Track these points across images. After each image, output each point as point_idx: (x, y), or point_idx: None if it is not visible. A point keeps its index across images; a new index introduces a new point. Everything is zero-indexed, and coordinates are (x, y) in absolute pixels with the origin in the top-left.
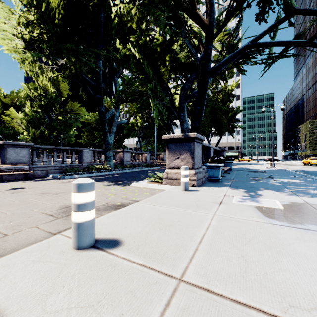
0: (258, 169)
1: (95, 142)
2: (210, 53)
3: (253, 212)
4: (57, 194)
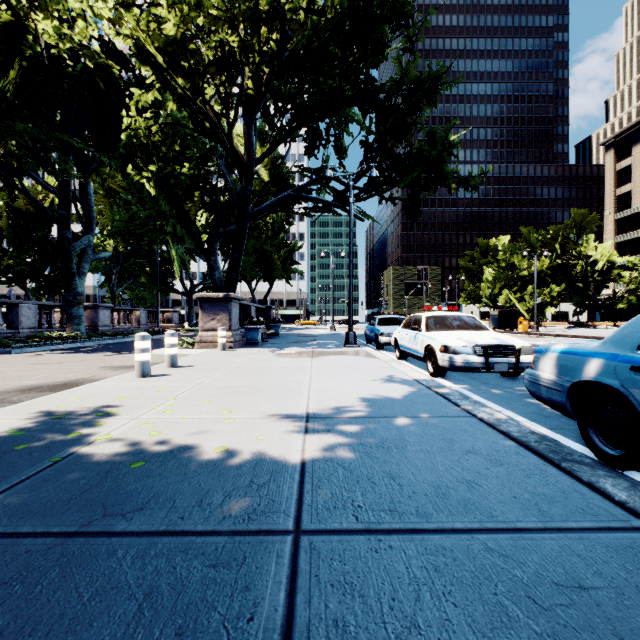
0: (314, 333)
1: None
2: (249, 195)
3: (273, 355)
4: (65, 363)
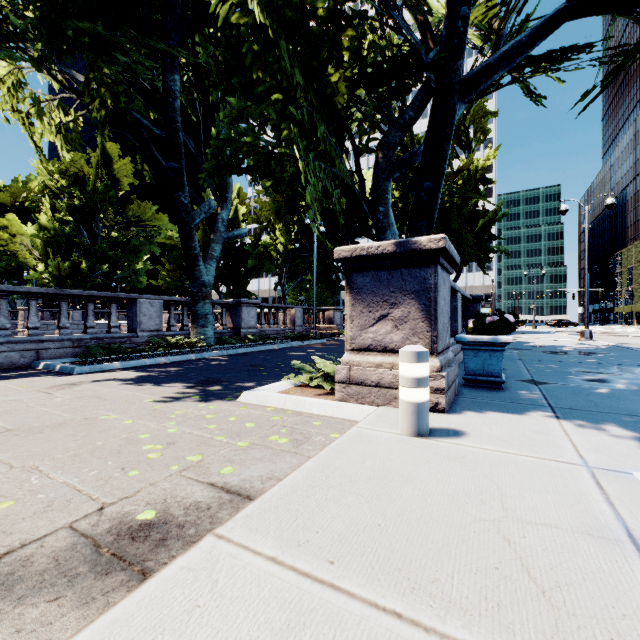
0: (558, 344)
1: (187, 285)
2: (463, 31)
3: None
4: None
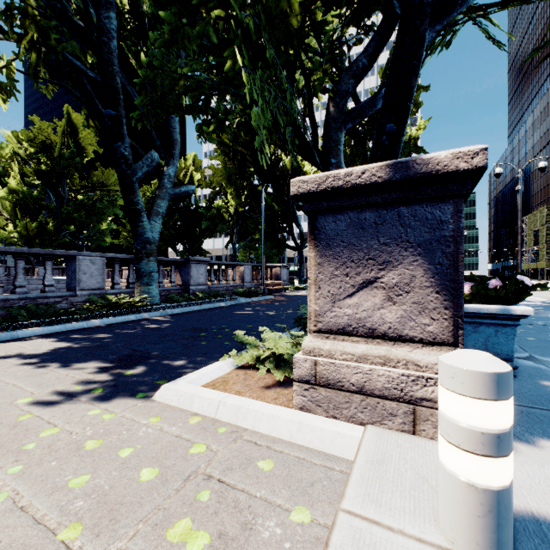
0: None
1: None
2: None
3: None
4: None
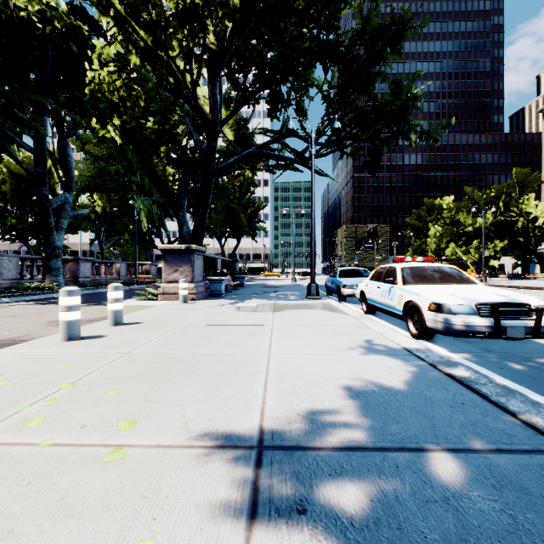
0: (277, 284)
1: None
2: (214, 152)
3: (233, 309)
4: (18, 316)
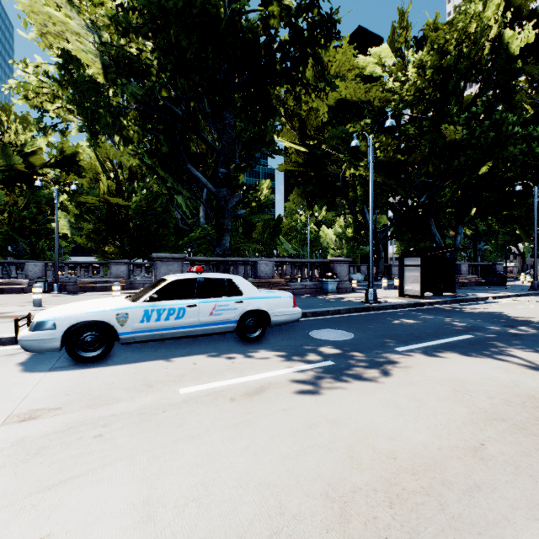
0: None
1: None
2: None
3: None
4: None
